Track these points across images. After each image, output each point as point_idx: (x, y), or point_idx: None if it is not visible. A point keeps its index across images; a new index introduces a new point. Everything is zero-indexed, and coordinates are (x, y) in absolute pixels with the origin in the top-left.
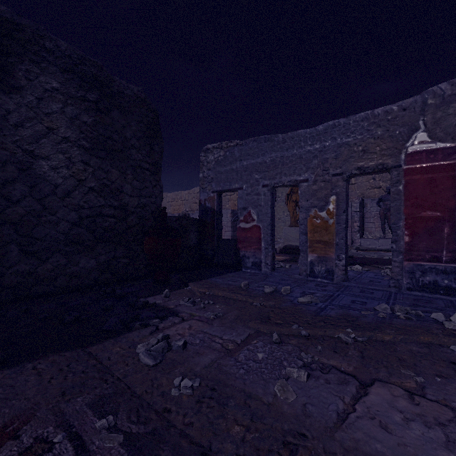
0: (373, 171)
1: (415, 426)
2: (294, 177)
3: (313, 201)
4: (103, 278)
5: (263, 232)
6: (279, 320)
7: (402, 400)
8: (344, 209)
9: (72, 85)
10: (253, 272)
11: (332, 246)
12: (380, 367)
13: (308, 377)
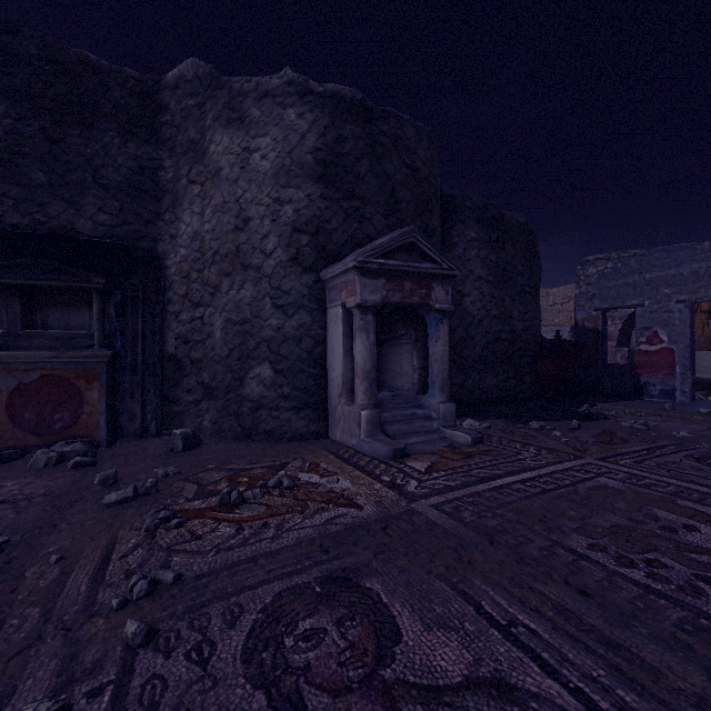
0: None
1: None
2: None
3: None
4: (500, 396)
5: (677, 355)
6: None
7: None
8: None
9: (482, 232)
10: (662, 401)
11: None
12: None
13: None
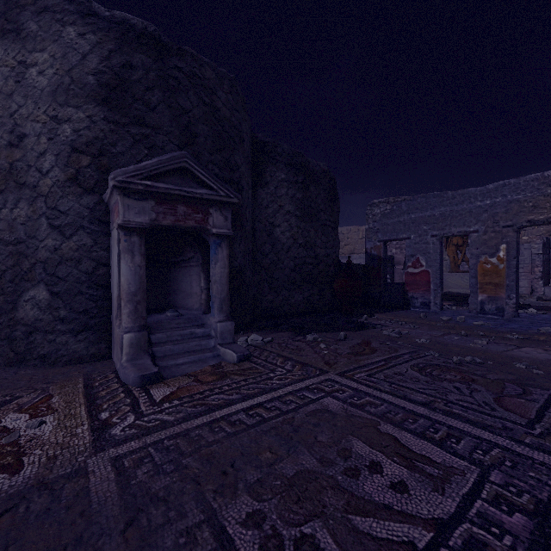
0: (543, 223)
1: (543, 354)
2: (464, 228)
3: (483, 249)
4: (306, 309)
5: (432, 276)
6: (462, 330)
7: (540, 350)
8: (514, 256)
9: (291, 174)
10: (422, 311)
11: (502, 288)
12: (532, 345)
13: (487, 343)
